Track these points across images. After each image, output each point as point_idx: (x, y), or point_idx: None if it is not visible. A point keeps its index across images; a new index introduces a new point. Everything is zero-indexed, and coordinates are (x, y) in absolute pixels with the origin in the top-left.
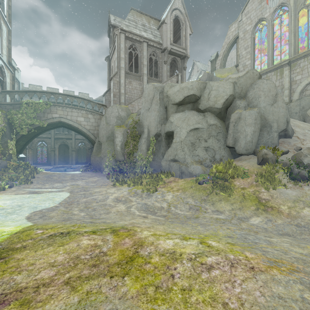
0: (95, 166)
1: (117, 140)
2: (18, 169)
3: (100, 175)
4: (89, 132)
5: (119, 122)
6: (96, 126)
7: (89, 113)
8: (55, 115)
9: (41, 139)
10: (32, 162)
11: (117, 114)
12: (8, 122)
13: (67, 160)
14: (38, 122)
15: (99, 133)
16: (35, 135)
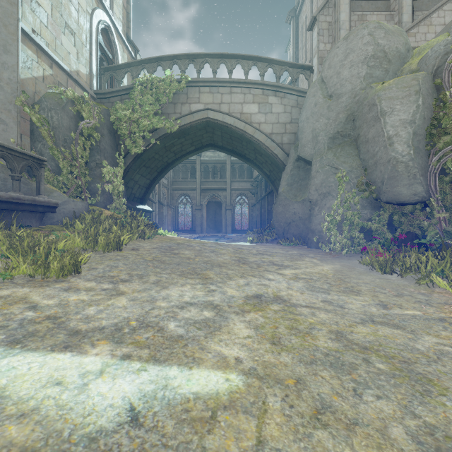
0: (283, 230)
1: (391, 123)
2: (98, 221)
3: (315, 252)
4: (271, 141)
5: (379, 76)
6: (286, 125)
7: (270, 91)
8: (196, 105)
9: (183, 192)
10: (172, 229)
11: (370, 49)
12: (112, 130)
13: (218, 227)
14: (163, 123)
15: (300, 135)
16: (164, 166)
